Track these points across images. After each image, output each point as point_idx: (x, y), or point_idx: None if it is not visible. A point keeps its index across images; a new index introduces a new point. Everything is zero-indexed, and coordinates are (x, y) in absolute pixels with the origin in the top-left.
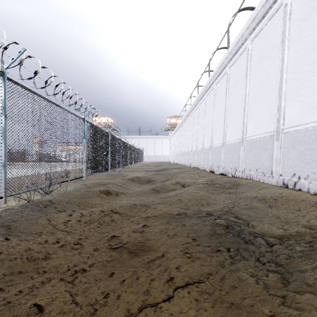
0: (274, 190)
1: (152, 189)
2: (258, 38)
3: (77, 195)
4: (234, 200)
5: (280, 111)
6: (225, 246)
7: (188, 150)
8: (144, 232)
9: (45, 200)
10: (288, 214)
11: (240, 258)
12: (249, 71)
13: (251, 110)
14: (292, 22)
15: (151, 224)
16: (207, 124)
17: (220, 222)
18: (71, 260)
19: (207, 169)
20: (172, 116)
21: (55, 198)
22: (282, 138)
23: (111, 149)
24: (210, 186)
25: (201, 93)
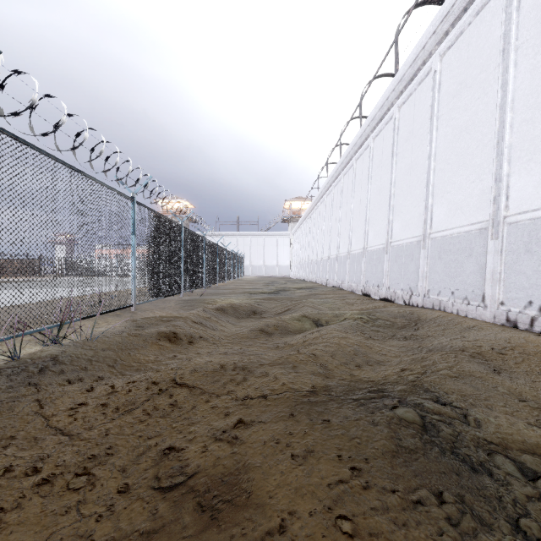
0: (492, 333)
1: (259, 331)
2: (454, 51)
3: (112, 343)
4: (418, 354)
5: (500, 183)
6: (431, 488)
7: (323, 256)
8: (239, 442)
9: (45, 356)
10: (535, 388)
11: (474, 526)
12: (437, 112)
13: (441, 182)
14: (523, 14)
15: (254, 419)
16: (358, 209)
17: (406, 414)
18: (53, 530)
19: (358, 290)
20: (295, 198)
21: (65, 352)
22: (504, 234)
23: (185, 254)
24: (368, 325)
25: (347, 156)
